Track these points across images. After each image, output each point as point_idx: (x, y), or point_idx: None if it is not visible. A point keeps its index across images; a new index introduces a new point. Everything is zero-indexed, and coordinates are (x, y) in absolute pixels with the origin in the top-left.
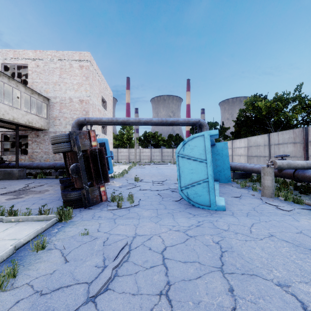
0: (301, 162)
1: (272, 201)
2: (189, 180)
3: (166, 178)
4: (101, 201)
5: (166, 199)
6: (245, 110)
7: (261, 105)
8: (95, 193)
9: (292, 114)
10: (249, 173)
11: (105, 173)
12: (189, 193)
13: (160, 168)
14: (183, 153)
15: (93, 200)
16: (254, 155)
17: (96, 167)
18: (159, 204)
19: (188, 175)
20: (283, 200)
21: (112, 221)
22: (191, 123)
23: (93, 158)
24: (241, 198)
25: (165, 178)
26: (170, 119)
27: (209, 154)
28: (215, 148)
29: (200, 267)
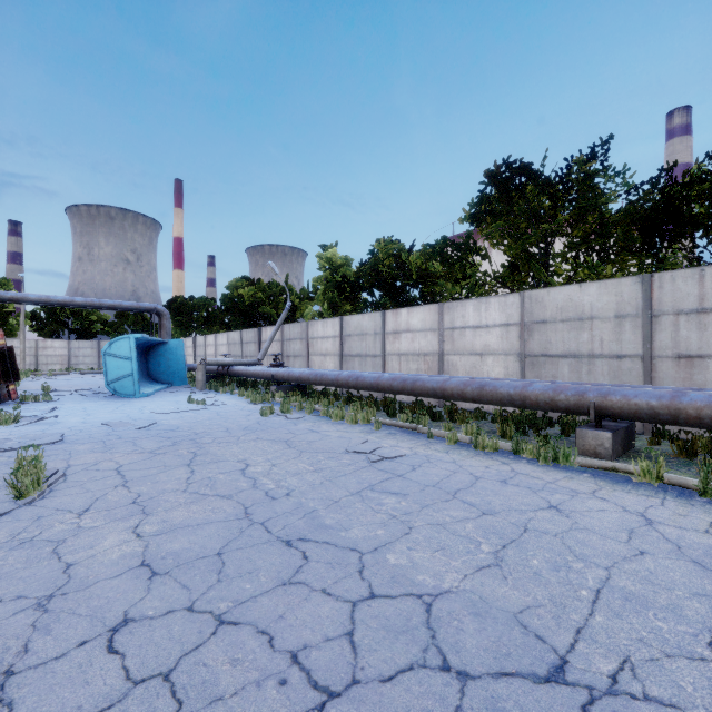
0: (229, 360)
1: (200, 392)
2: (116, 375)
3: (101, 387)
4: (11, 399)
5: (93, 398)
6: (229, 295)
7: (244, 294)
8: (4, 391)
9: (272, 309)
10: (220, 376)
11: (15, 371)
12: (116, 386)
13: (93, 379)
14: (111, 352)
15: (1, 398)
16: (233, 355)
17: (5, 366)
18: (84, 399)
19: (115, 371)
20: (210, 391)
21: (35, 407)
22: (143, 310)
23: (1, 357)
24: (177, 392)
25: (98, 387)
26: (107, 302)
27: (135, 353)
28: (168, 347)
29: (106, 408)
